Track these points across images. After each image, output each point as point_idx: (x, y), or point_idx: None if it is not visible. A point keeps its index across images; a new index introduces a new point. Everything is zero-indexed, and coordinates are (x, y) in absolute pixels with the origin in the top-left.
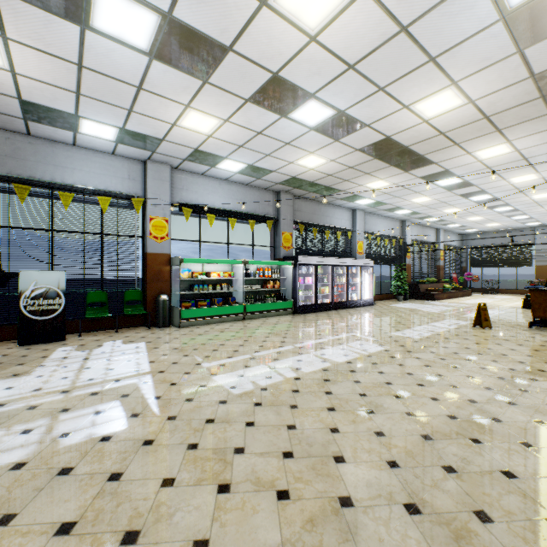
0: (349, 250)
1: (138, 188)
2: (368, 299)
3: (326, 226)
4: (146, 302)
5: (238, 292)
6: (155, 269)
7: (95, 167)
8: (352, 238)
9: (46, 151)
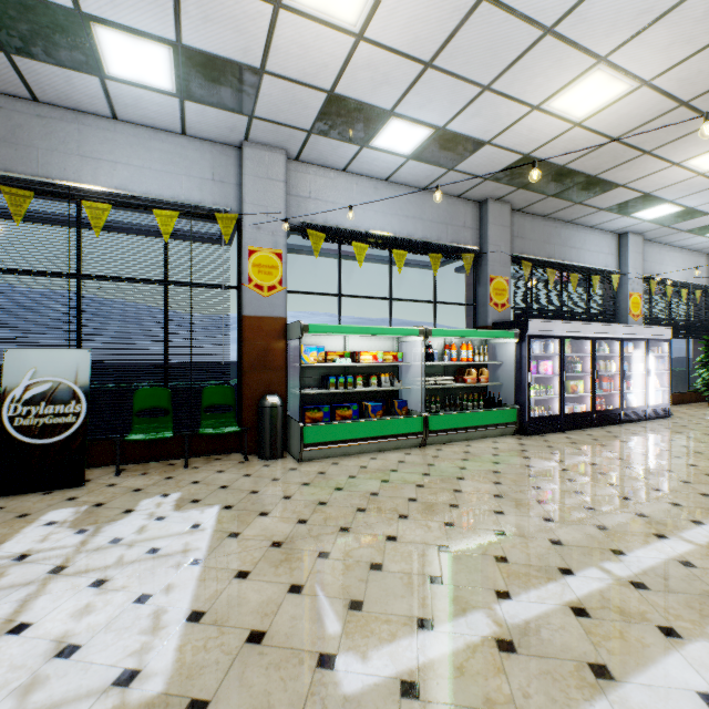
0: (614, 311)
1: (230, 197)
2: (661, 405)
3: (570, 266)
4: (242, 407)
5: (408, 390)
6: (259, 347)
7: (152, 158)
8: (617, 289)
9: (67, 131)
